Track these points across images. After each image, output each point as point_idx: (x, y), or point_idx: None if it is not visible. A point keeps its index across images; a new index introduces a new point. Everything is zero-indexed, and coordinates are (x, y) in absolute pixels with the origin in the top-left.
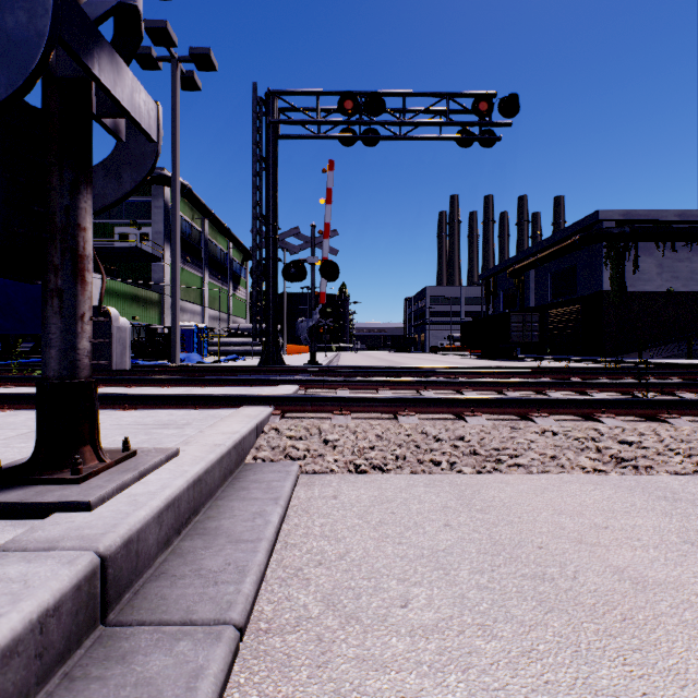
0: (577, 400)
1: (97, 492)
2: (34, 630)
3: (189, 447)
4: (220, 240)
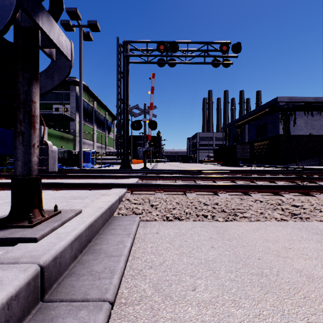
0: (271, 186)
1: (40, 232)
2: (4, 308)
3: (86, 209)
4: (102, 111)
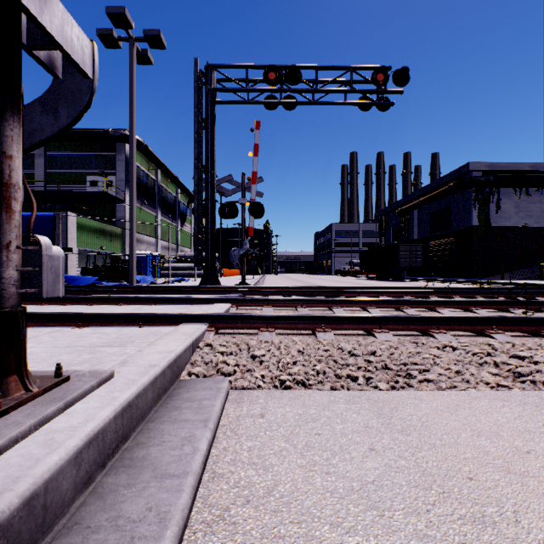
0: (470, 318)
1: (10, 432)
2: None
3: (125, 368)
4: (170, 186)
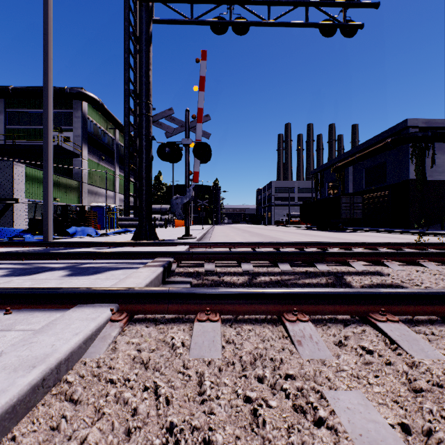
0: None
1: None
2: None
3: None
4: None
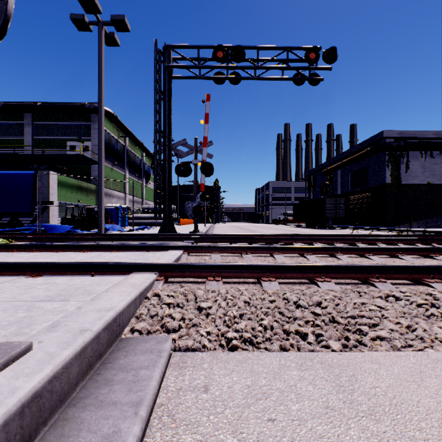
0: (407, 267)
1: None
2: None
3: (50, 335)
4: (137, 151)
